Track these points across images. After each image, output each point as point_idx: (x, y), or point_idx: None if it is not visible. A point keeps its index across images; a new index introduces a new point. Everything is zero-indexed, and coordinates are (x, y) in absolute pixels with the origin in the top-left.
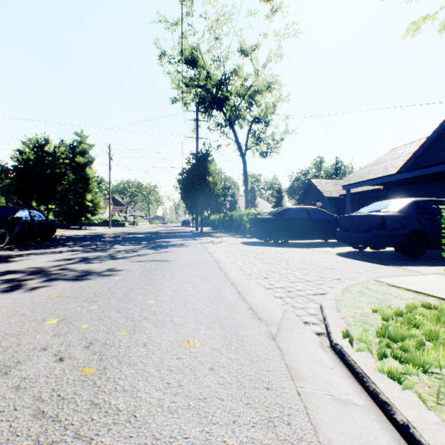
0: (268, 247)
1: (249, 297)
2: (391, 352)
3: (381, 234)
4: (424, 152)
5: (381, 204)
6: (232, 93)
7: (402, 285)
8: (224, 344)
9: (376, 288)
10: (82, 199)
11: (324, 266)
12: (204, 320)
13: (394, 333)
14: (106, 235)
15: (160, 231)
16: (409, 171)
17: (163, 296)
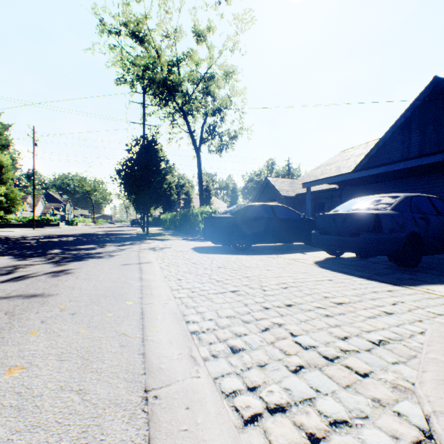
0: (228, 255)
1: None
2: None
3: (375, 239)
4: (377, 152)
5: (365, 200)
6: (185, 80)
7: None
8: None
9: None
10: None
11: (324, 297)
12: None
13: None
14: (14, 239)
15: (99, 232)
16: (373, 167)
17: None
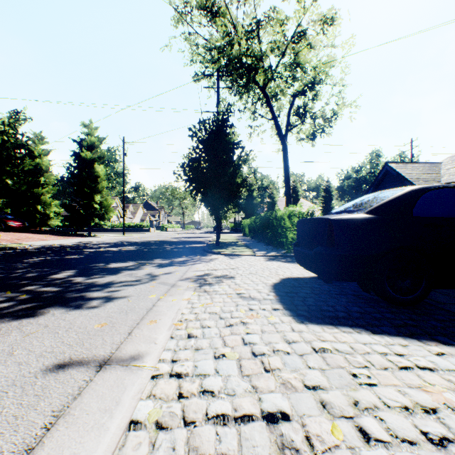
0: (385, 338)
1: None
2: None
3: None
4: None
5: None
6: (268, 54)
7: None
8: None
9: None
10: (90, 201)
11: None
12: None
13: None
14: (81, 247)
15: (173, 239)
16: None
17: None
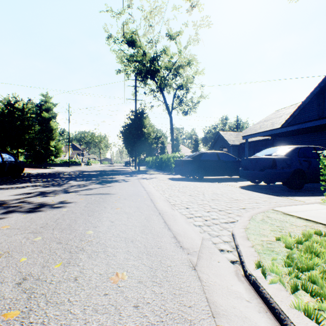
0: (189, 182)
1: (173, 226)
2: (302, 284)
3: (273, 172)
4: (300, 112)
5: (272, 150)
6: (162, 67)
7: (294, 213)
8: (150, 276)
9: (274, 216)
10: (47, 145)
11: (231, 197)
12: (134, 250)
13: (301, 263)
14: (65, 173)
15: (108, 169)
16: (290, 126)
17: (101, 226)
